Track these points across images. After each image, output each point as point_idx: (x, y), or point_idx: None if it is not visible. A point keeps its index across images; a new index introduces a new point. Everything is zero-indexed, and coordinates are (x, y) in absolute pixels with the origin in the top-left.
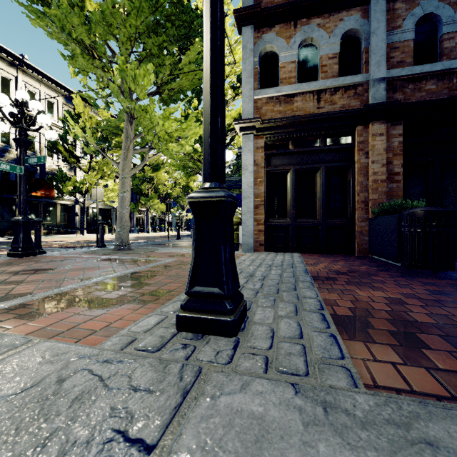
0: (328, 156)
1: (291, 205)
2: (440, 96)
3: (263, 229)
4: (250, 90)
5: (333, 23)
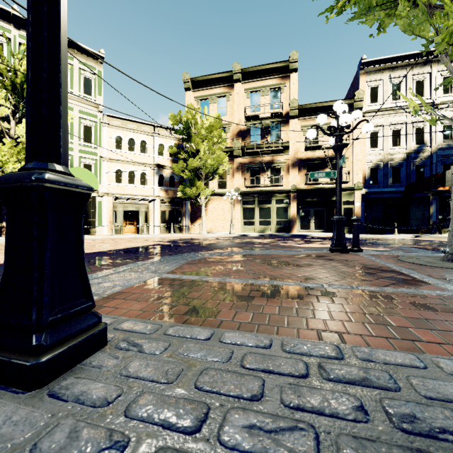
0: None
1: None
2: None
3: None
4: None
5: None
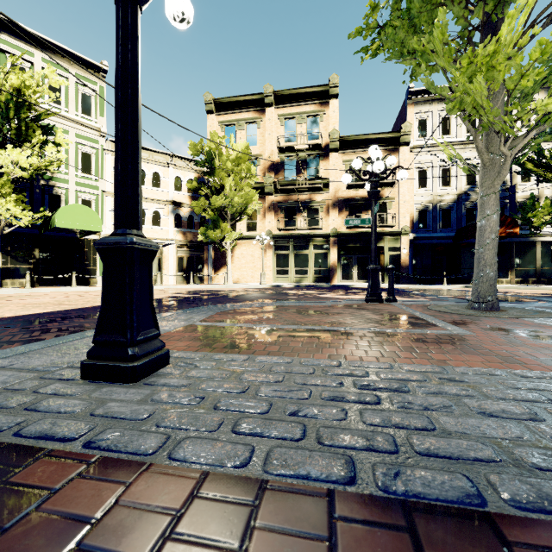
0: None
1: None
2: None
3: None
4: None
5: None
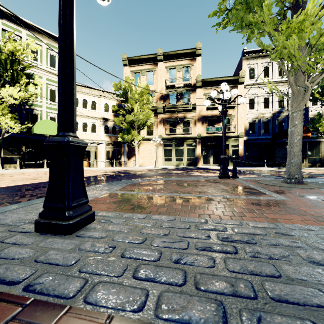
0: None
1: None
2: None
3: None
4: None
5: None
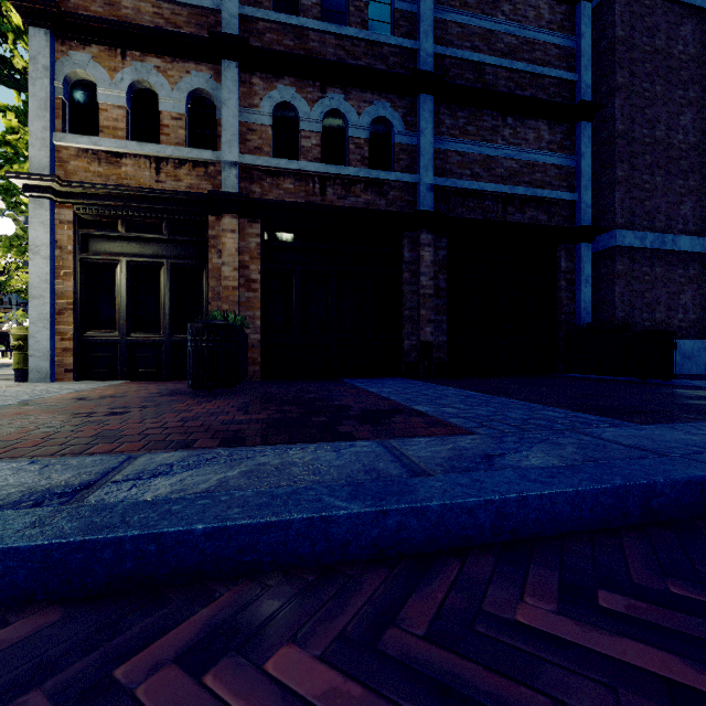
0: (176, 249)
1: (121, 312)
2: (298, 199)
3: (71, 347)
4: (44, 129)
5: (178, 72)
